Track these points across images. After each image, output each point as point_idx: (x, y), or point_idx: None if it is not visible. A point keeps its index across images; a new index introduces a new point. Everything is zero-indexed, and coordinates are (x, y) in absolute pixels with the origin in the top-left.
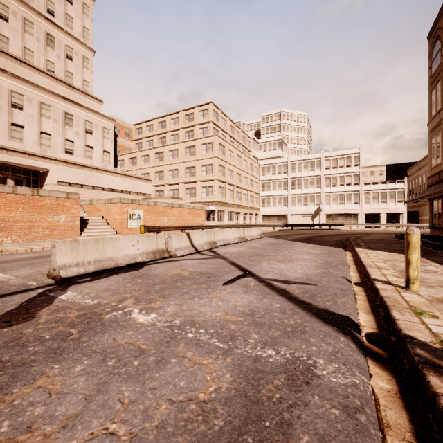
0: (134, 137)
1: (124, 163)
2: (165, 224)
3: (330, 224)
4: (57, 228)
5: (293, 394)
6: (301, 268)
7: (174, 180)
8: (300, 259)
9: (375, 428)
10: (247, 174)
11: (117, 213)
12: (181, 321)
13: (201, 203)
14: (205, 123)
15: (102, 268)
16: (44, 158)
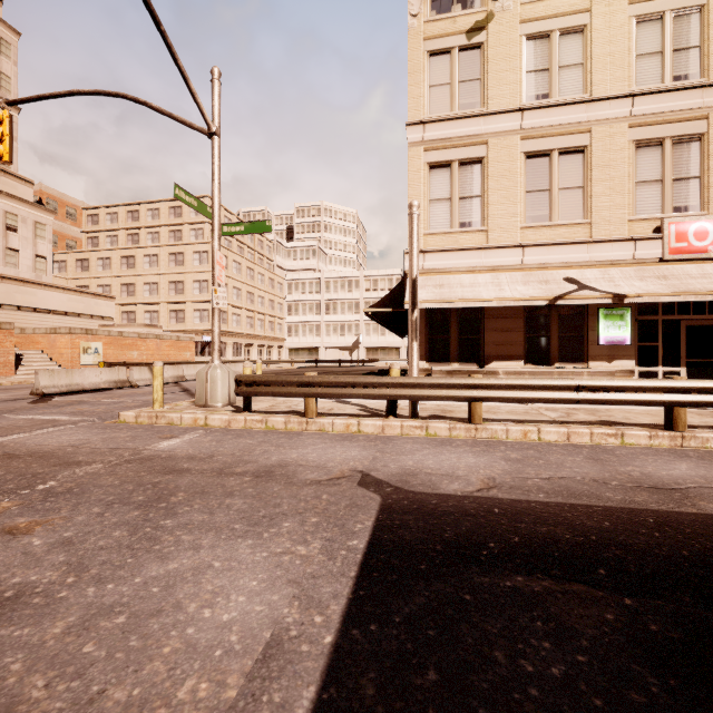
0: (85, 227)
1: (67, 267)
2: (135, 360)
3: (363, 360)
4: None
5: None
6: None
7: (152, 298)
8: None
9: None
10: (264, 293)
11: (65, 346)
12: (127, 400)
13: (192, 332)
14: (200, 223)
15: (72, 390)
16: None
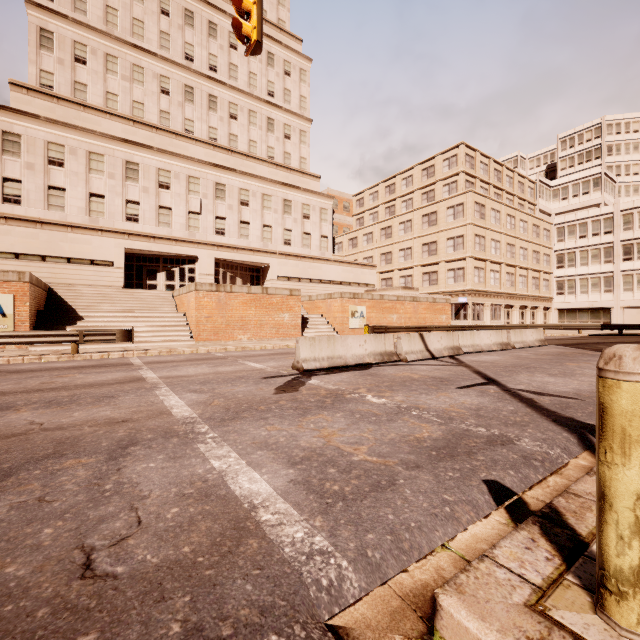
0: (354, 211)
1: (343, 247)
2: (394, 324)
3: None
4: (281, 327)
5: (486, 446)
6: (577, 384)
7: (406, 263)
8: (586, 375)
9: (545, 471)
10: (527, 243)
11: (337, 310)
12: (407, 405)
13: (445, 294)
14: (453, 176)
15: (333, 365)
16: (266, 252)
